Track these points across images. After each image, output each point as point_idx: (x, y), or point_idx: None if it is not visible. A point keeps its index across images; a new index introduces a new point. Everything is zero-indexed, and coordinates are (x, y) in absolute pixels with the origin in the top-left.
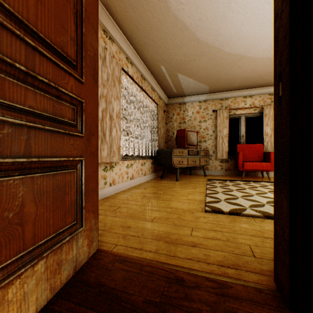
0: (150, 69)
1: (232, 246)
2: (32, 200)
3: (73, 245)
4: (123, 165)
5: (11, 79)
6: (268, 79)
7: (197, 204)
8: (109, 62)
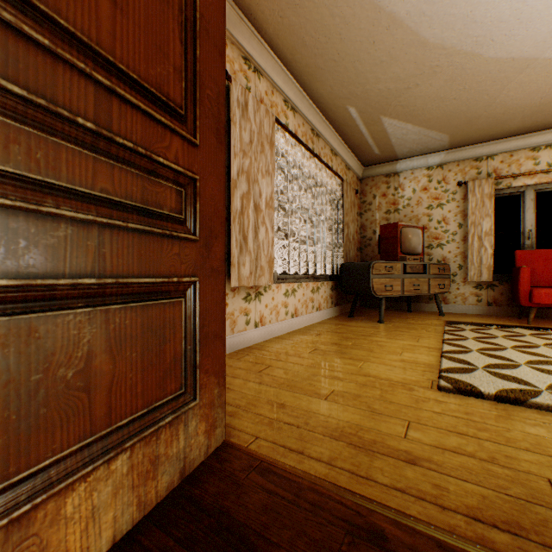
0: (329, 116)
1: (502, 476)
2: (106, 349)
3: (179, 430)
4: (278, 290)
5: (72, 145)
6: None
7: (422, 371)
8: (253, 112)
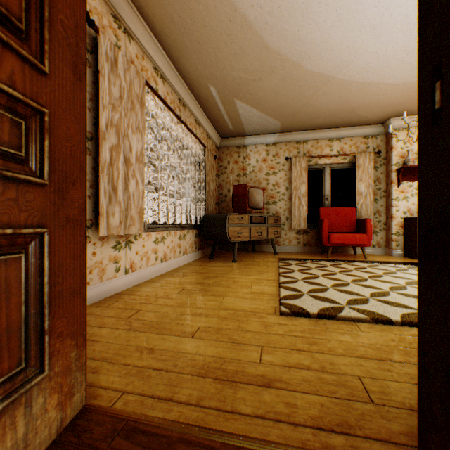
0: (194, 91)
1: (331, 382)
2: None
3: (17, 417)
4: (149, 238)
5: None
6: (363, 115)
7: (267, 300)
8: (123, 70)
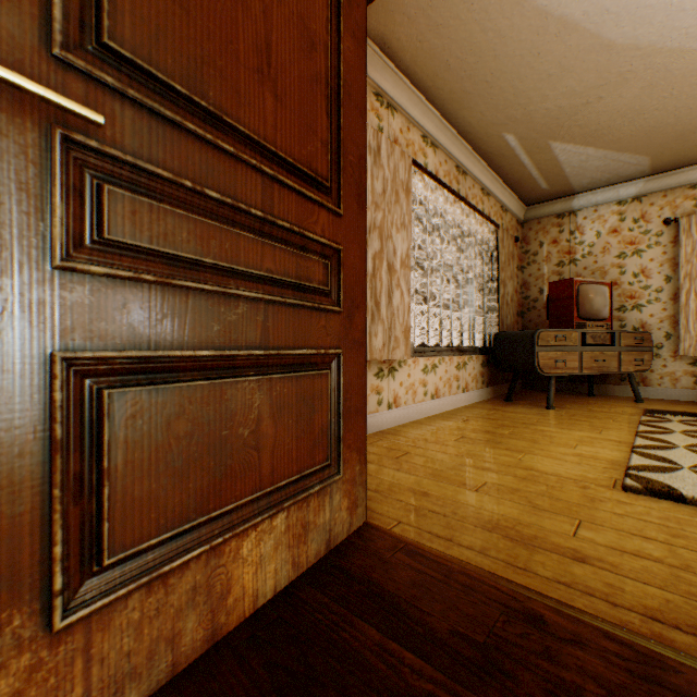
0: (478, 148)
1: (696, 584)
2: (270, 415)
3: (325, 502)
4: (415, 366)
5: (246, 233)
6: None
7: (602, 468)
8: (386, 156)
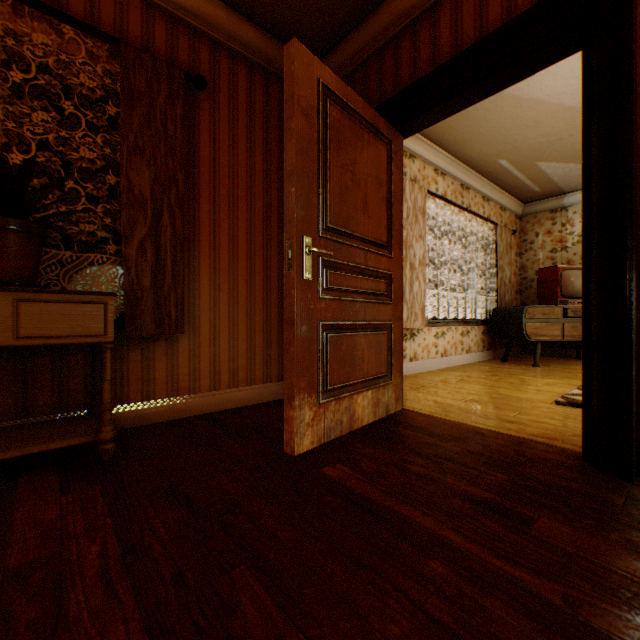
0: (478, 169)
1: (563, 430)
2: (366, 348)
3: (385, 392)
4: (429, 333)
5: (359, 275)
6: None
7: (550, 396)
8: (409, 193)
